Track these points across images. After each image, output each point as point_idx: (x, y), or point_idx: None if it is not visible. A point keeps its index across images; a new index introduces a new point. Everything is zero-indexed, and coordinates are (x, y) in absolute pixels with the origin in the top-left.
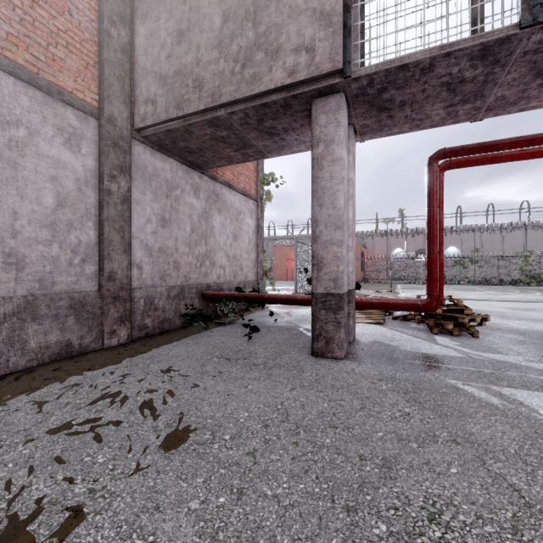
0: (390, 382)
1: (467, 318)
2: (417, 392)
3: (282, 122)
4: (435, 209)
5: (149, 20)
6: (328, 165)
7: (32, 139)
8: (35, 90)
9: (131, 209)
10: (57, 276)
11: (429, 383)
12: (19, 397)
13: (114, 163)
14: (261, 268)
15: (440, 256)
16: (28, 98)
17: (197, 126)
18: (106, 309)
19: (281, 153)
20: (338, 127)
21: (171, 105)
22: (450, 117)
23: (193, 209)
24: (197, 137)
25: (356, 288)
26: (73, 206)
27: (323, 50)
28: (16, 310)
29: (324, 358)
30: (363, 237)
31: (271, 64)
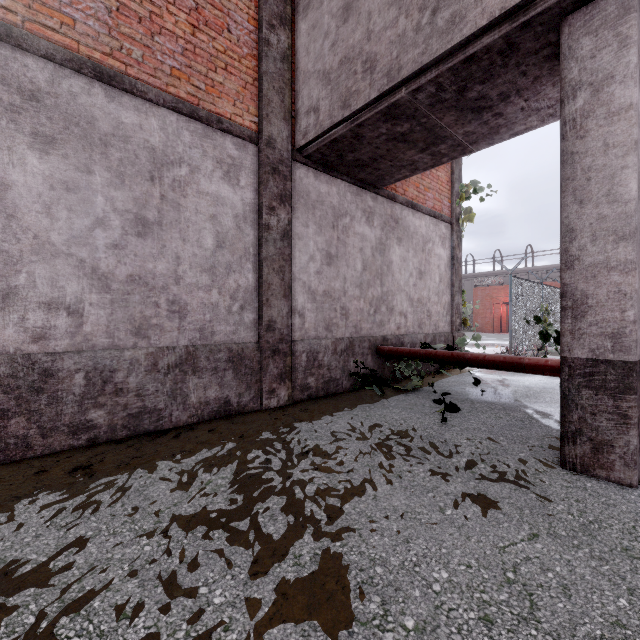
0: None
1: None
2: None
3: (498, 83)
4: None
5: (311, 11)
6: (599, 126)
7: (193, 177)
8: (196, 123)
9: (291, 246)
10: (216, 325)
11: None
12: (170, 461)
13: (274, 192)
14: (458, 315)
15: None
16: (189, 133)
17: (368, 126)
18: (265, 363)
19: (493, 139)
20: (624, 48)
21: (336, 106)
22: None
23: (364, 240)
24: (368, 143)
25: None
26: (232, 246)
27: None
28: (178, 361)
29: (589, 476)
30: None
31: None
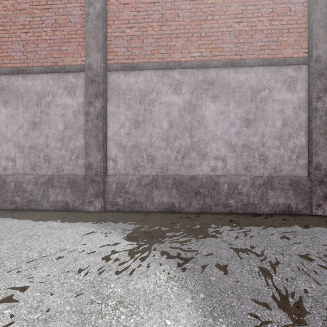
0: None
1: None
2: None
3: None
4: None
5: None
6: None
7: (270, 94)
8: (271, 67)
9: None
10: (282, 166)
11: None
12: (270, 228)
13: (320, 88)
14: None
15: None
16: (268, 73)
17: None
18: (313, 188)
19: None
20: None
21: None
22: None
23: None
24: None
25: None
26: (291, 124)
27: None
28: (263, 182)
29: None
30: None
31: None
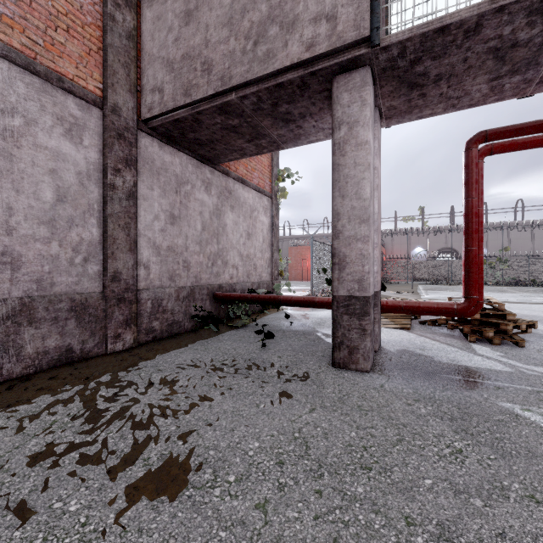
0: (429, 403)
1: (511, 325)
2: (465, 419)
3: (298, 106)
4: (474, 201)
5: (156, 3)
6: (352, 150)
7: (29, 129)
8: (32, 76)
9: (137, 205)
10: (56, 276)
11: (478, 406)
12: (4, 412)
13: (119, 155)
14: (276, 268)
15: (479, 254)
16: (24, 85)
17: (206, 114)
18: (110, 311)
19: (297, 143)
20: (364, 106)
21: (179, 92)
22: (493, 93)
23: (204, 205)
24: (207, 127)
25: (381, 289)
26: (74, 201)
27: (347, 17)
28: (11, 313)
29: (347, 370)
30: (382, 235)
31: (287, 38)
